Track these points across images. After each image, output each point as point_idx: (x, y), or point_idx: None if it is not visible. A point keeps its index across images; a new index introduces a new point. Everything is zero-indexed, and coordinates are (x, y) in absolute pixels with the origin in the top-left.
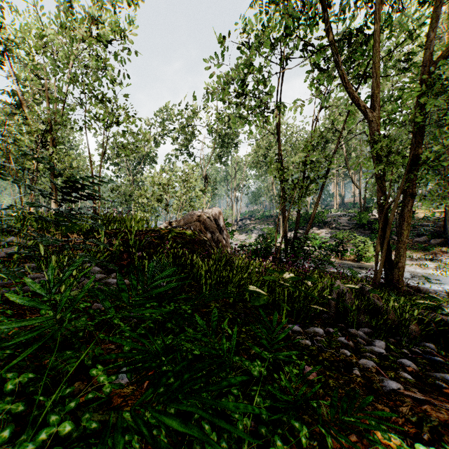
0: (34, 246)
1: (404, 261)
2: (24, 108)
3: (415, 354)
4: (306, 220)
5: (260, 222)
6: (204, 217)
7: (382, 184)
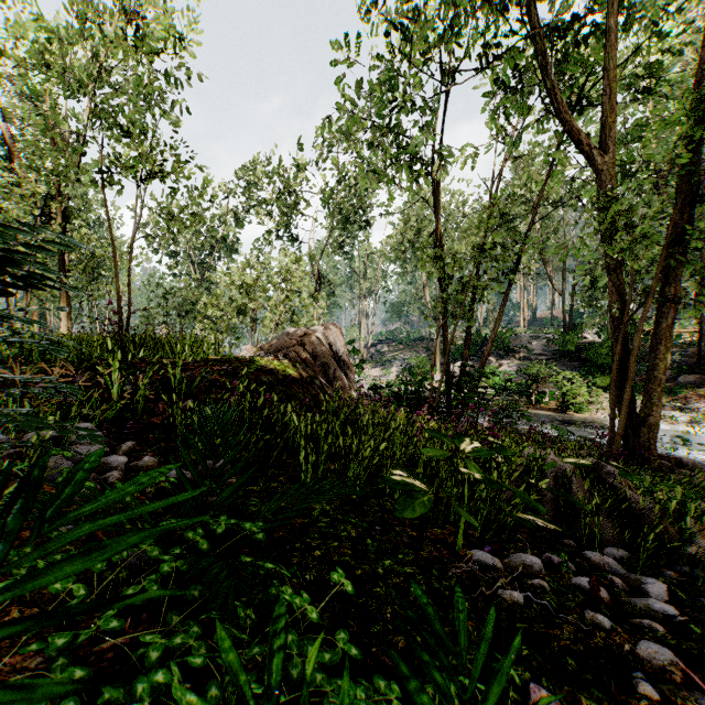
0: None
1: (658, 414)
2: (15, 159)
3: None
4: (478, 345)
5: (404, 349)
6: (311, 338)
7: (618, 281)
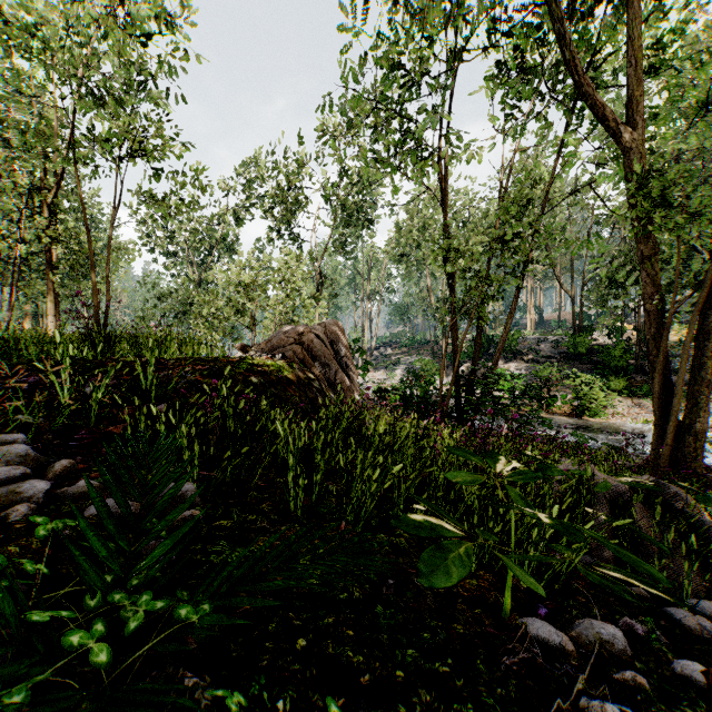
0: None
1: (705, 420)
2: None
3: None
4: (485, 348)
5: (409, 352)
6: (310, 336)
7: (655, 270)
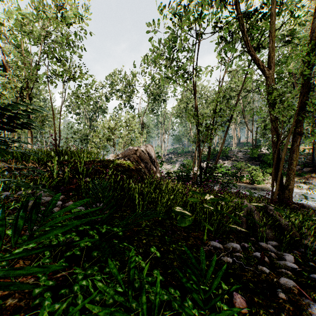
0: None
1: (293, 184)
2: (8, 71)
3: None
4: (214, 154)
5: (181, 156)
6: (140, 151)
7: (275, 126)
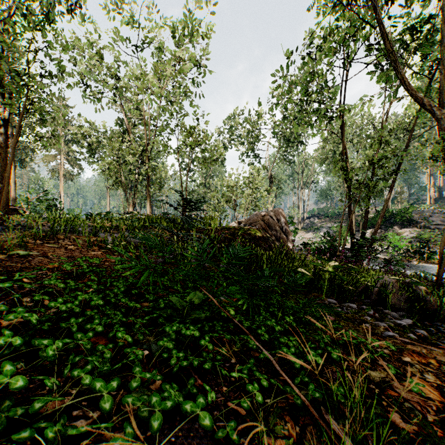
0: (169, 237)
1: None
2: (129, 134)
3: (442, 333)
4: (386, 218)
5: (330, 220)
6: (267, 217)
7: None
